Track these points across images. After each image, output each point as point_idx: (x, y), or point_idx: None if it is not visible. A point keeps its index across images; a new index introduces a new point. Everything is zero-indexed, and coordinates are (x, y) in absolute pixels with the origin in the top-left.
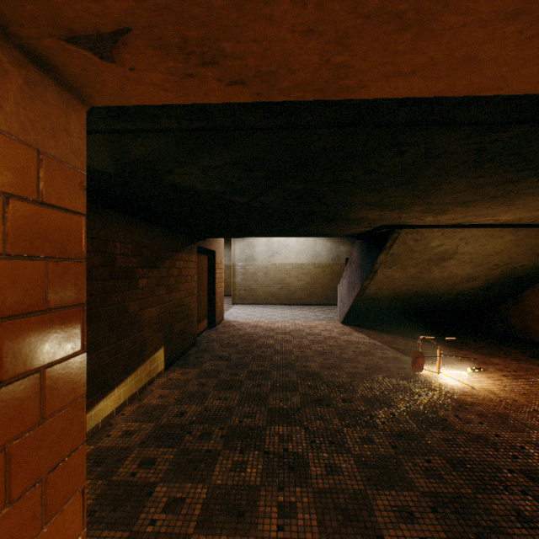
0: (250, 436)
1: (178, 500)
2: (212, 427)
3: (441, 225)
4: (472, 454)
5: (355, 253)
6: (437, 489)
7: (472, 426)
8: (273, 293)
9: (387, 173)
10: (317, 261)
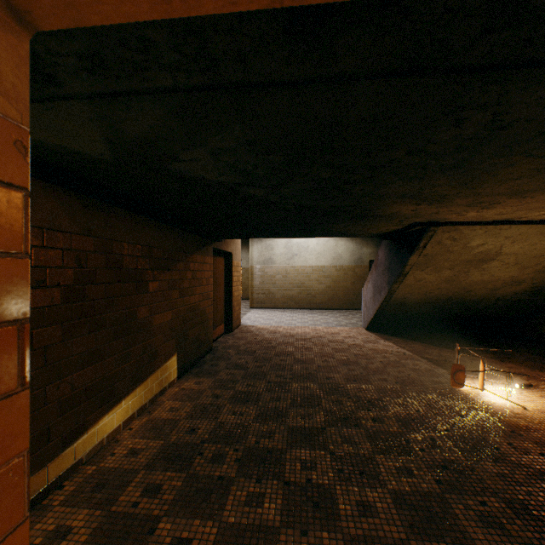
0: (268, 461)
1: (183, 542)
2: (226, 448)
3: (484, 221)
4: (537, 496)
5: (382, 255)
6: (499, 544)
7: (532, 458)
8: (292, 297)
9: (435, 154)
10: (339, 263)
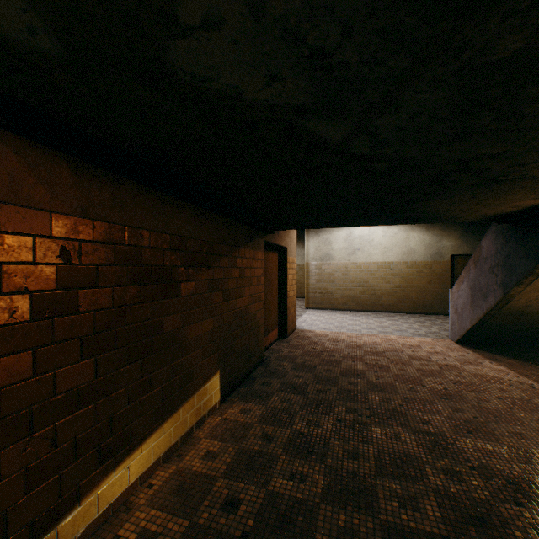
0: None
1: None
2: None
3: None
4: None
5: (489, 246)
6: None
7: None
8: (353, 297)
9: None
10: (411, 259)
